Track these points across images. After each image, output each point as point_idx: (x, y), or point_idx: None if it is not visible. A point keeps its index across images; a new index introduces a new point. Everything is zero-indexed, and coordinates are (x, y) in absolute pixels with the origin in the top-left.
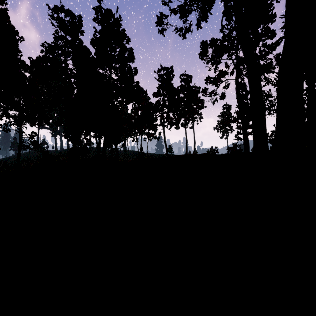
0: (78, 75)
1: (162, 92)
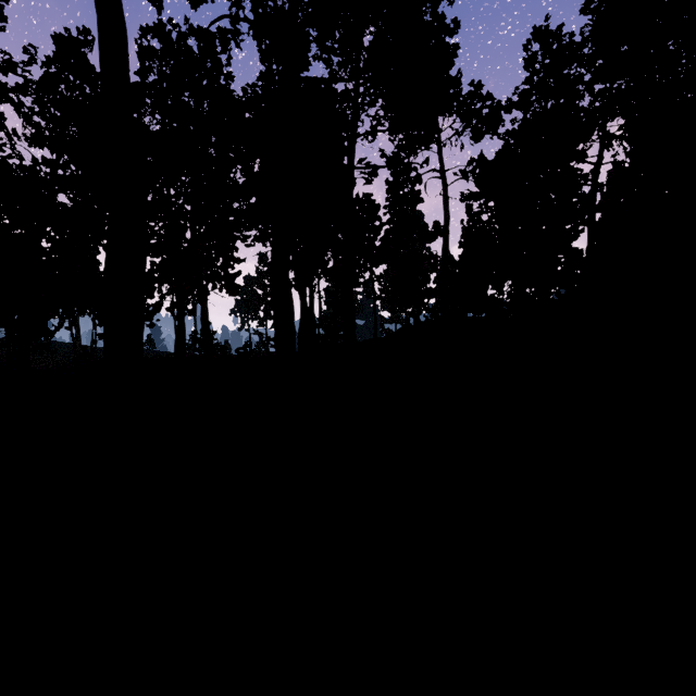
0: None
1: None
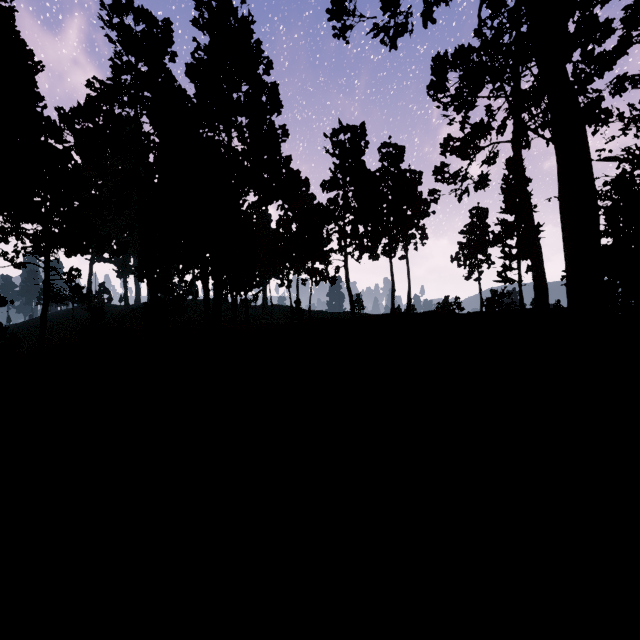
0: (161, 145)
1: (342, 180)
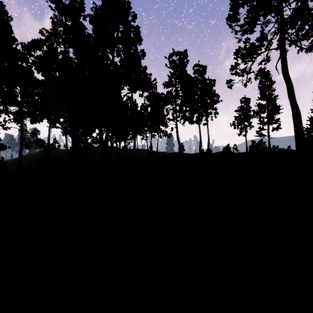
0: (77, 62)
1: (174, 81)
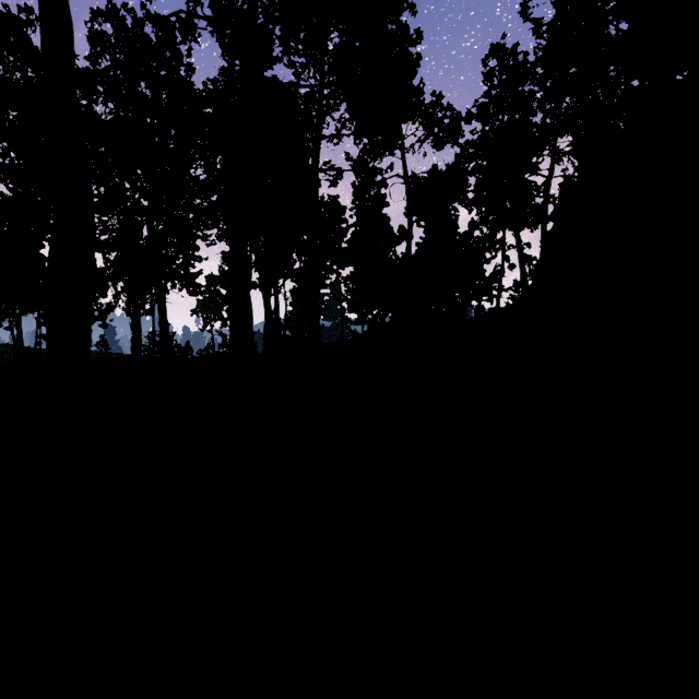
0: None
1: None
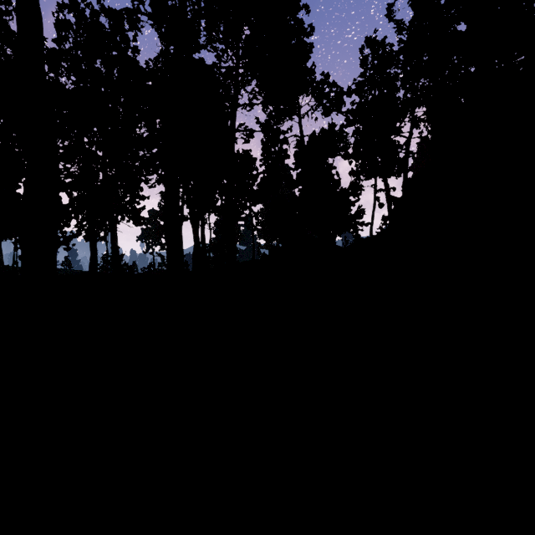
0: None
1: None
